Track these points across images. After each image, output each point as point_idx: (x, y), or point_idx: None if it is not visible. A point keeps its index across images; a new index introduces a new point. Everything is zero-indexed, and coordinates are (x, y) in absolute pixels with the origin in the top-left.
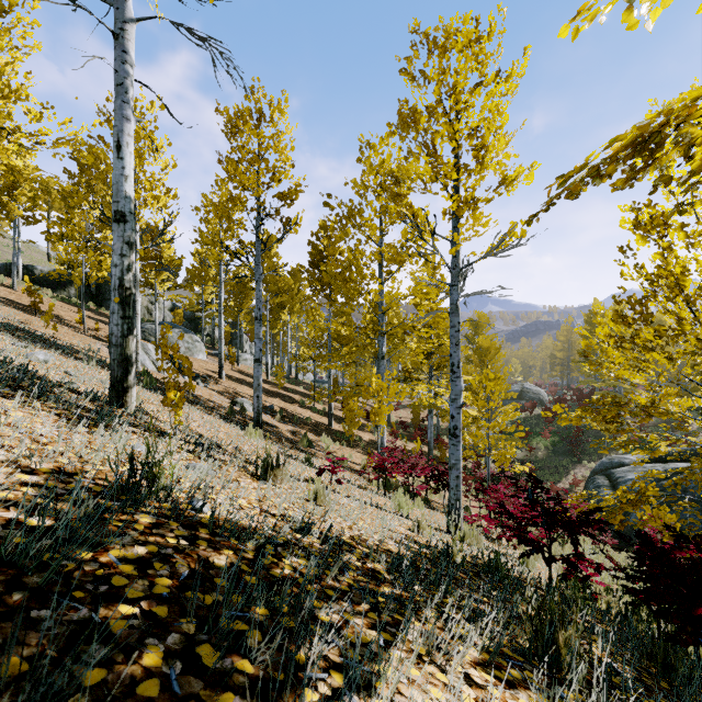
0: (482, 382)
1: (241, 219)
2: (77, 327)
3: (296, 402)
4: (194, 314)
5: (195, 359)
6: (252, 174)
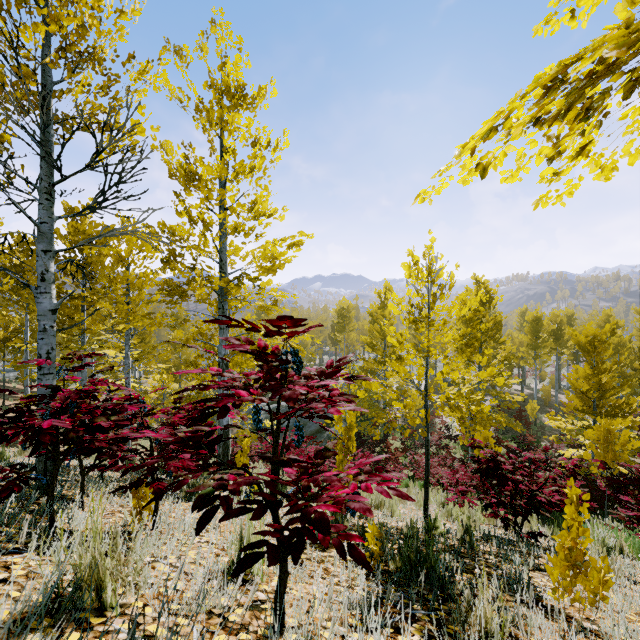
0: (175, 365)
1: None
2: None
3: None
4: None
5: None
6: None
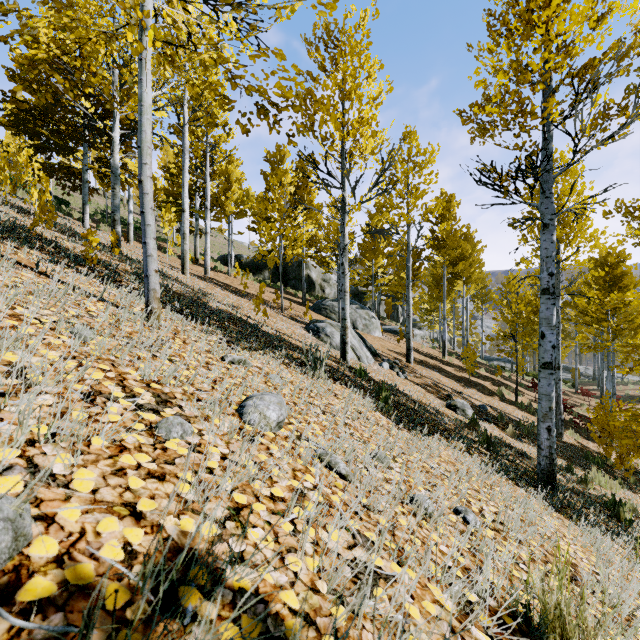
0: None
1: (553, 102)
2: (274, 307)
3: (492, 392)
4: (357, 289)
5: (373, 336)
6: (580, 6)
